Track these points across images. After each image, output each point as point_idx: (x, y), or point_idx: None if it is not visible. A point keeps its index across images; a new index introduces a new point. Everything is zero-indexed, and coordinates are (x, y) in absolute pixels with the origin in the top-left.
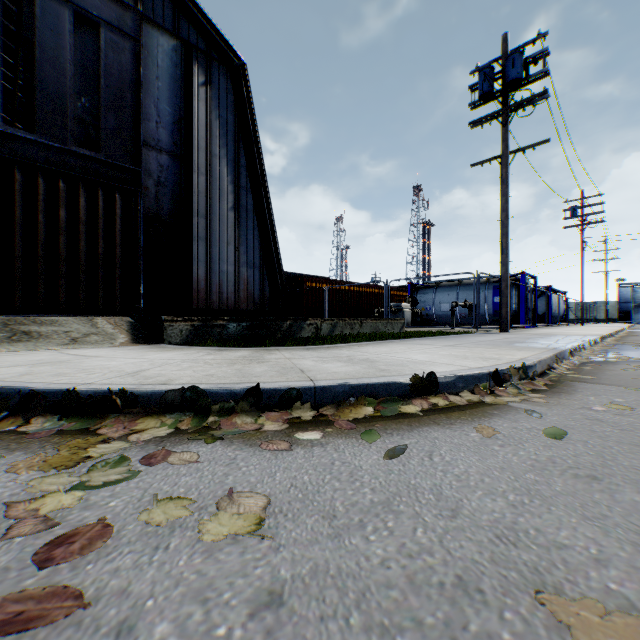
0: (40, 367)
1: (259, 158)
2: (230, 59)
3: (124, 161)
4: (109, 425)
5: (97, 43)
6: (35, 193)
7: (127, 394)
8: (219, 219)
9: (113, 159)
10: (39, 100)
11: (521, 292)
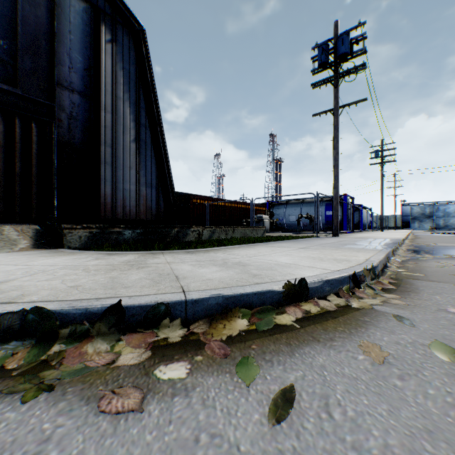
0: None
1: (155, 103)
2: (132, 24)
3: (40, 97)
4: None
5: None
6: None
7: None
8: (123, 148)
9: (30, 94)
10: None
11: (344, 208)
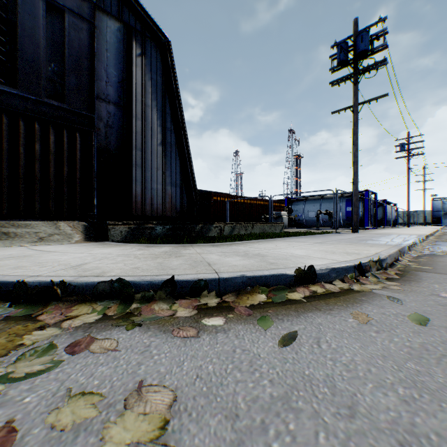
0: (6, 261)
1: (180, 108)
2: (159, 37)
3: (82, 109)
4: (49, 311)
5: (63, 24)
6: (17, 132)
7: (66, 285)
8: (151, 151)
9: (74, 108)
10: (20, 65)
11: (366, 204)
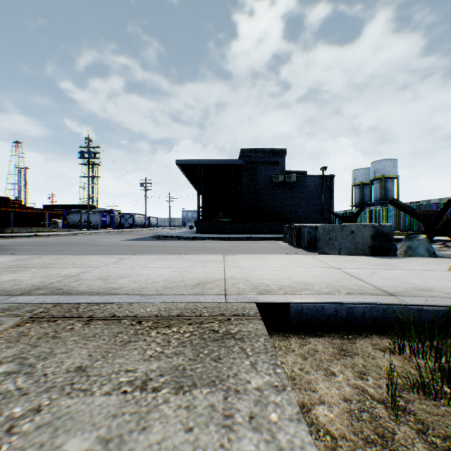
0: None
1: None
2: None
3: None
4: None
5: None
6: None
7: None
8: None
9: None
10: None
11: (111, 216)
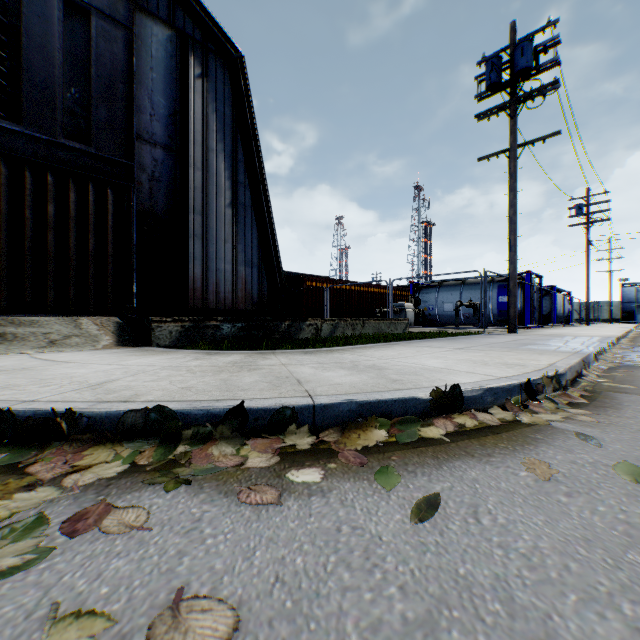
0: None
1: (257, 153)
2: (227, 51)
3: (116, 155)
4: (47, 458)
5: (88, 31)
6: (21, 187)
7: (76, 416)
8: (216, 216)
9: (104, 152)
10: (26, 90)
11: (527, 291)
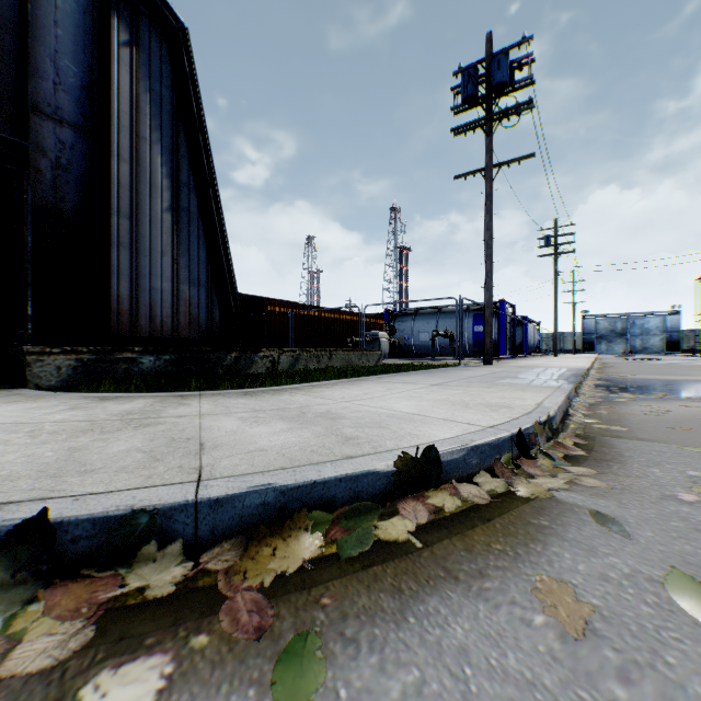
0: None
1: (206, 149)
2: (166, 19)
3: (1, 129)
4: None
5: None
6: None
7: None
8: (150, 221)
9: None
10: None
11: (501, 321)
